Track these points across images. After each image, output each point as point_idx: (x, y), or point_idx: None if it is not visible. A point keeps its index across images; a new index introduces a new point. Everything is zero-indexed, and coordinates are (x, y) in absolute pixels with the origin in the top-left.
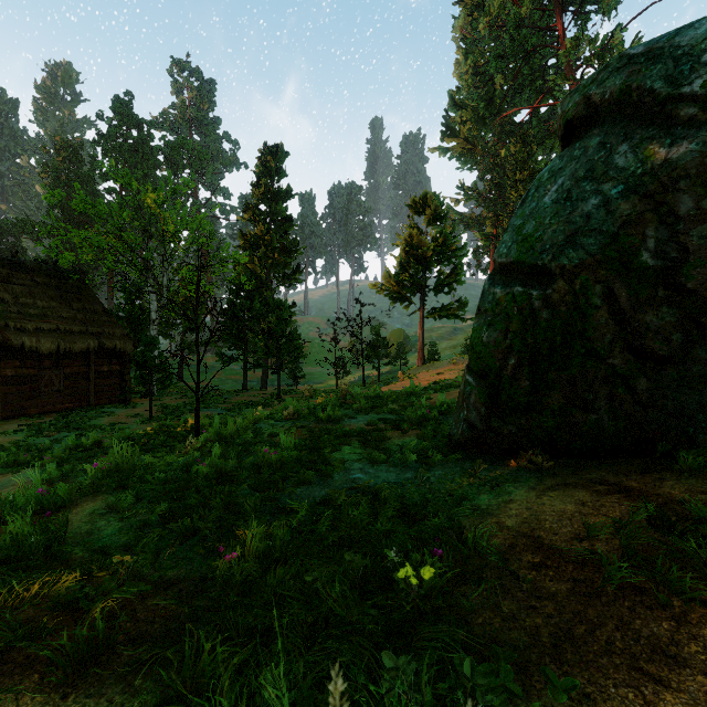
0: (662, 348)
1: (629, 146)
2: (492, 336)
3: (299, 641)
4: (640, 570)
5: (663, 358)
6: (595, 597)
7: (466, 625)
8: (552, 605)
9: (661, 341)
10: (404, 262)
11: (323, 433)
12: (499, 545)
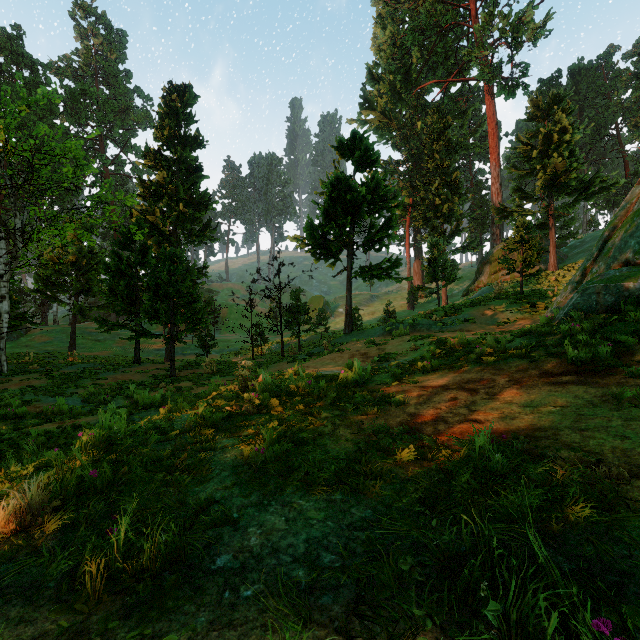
0: None
1: None
2: None
3: None
4: None
5: None
6: None
7: None
8: None
9: None
10: (330, 212)
11: None
12: None
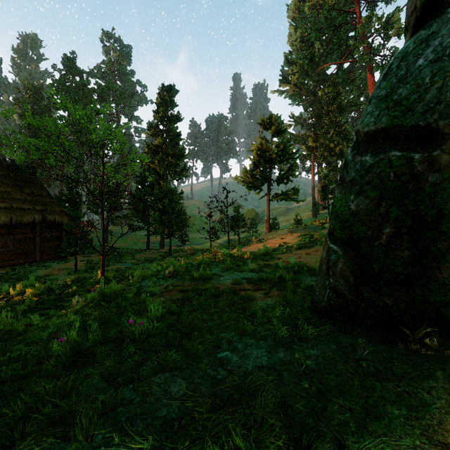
0: None
1: None
2: (362, 204)
3: None
4: None
5: None
6: None
7: None
8: None
9: None
10: (257, 162)
11: (194, 294)
12: None
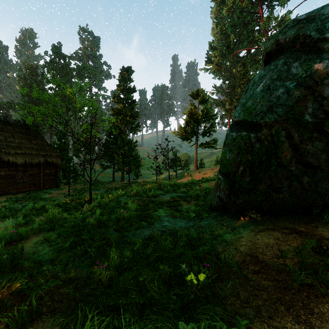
0: (315, 162)
1: (298, 63)
2: (231, 156)
3: (136, 314)
4: (310, 275)
5: (316, 167)
6: (288, 289)
7: (222, 305)
8: (266, 294)
9: (315, 158)
10: (188, 121)
11: (149, 202)
12: (237, 260)
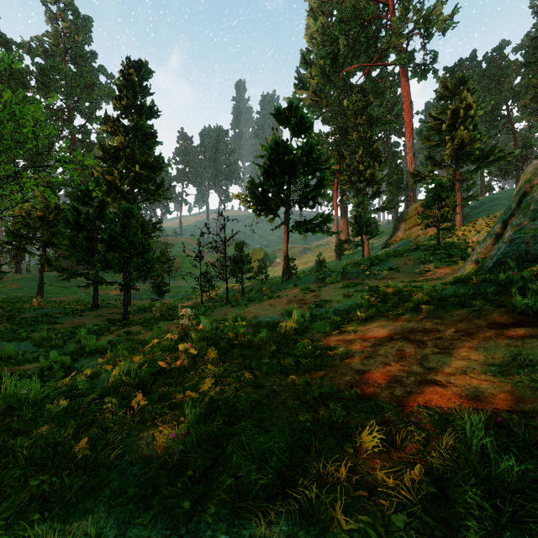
0: None
1: None
2: None
3: None
4: None
5: None
6: None
7: None
8: None
9: None
10: (269, 172)
11: None
12: None
